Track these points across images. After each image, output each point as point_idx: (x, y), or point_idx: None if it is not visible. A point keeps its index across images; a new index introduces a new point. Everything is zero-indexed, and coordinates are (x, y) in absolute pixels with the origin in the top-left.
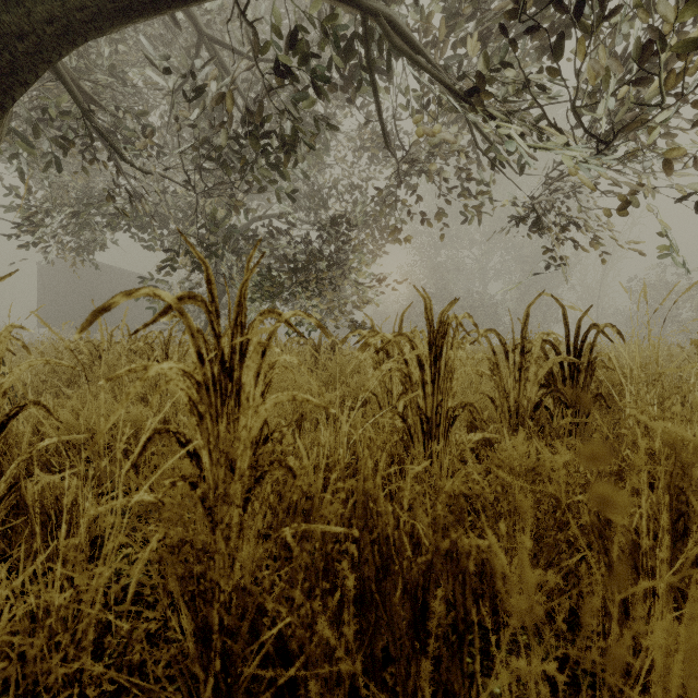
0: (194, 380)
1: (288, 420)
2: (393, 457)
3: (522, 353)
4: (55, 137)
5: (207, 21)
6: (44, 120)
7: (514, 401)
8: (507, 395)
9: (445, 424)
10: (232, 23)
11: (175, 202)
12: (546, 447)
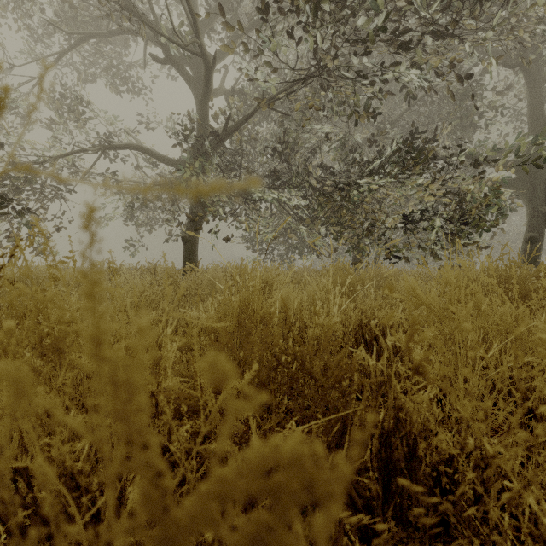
0: None
1: None
2: None
3: None
4: None
5: None
6: None
7: None
8: None
9: None
10: None
11: None
12: None
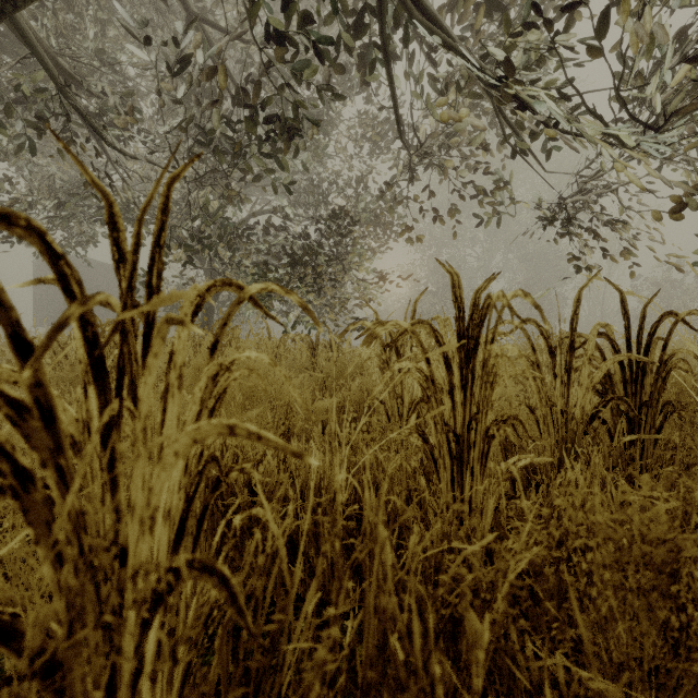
0: (6, 396)
1: None
2: (410, 492)
3: (572, 350)
4: (36, 122)
5: (200, 1)
6: (23, 103)
7: (560, 411)
8: (551, 403)
9: (483, 447)
10: (227, 6)
11: None
12: (613, 474)
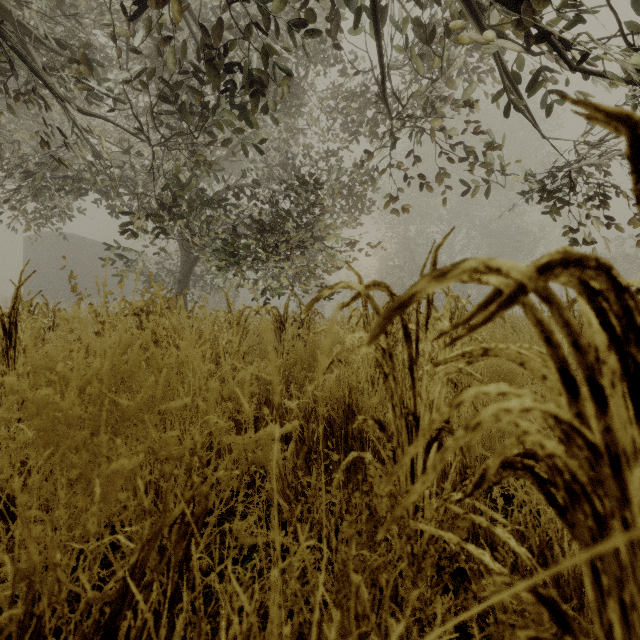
0: None
1: (145, 536)
2: None
3: None
4: None
5: None
6: None
7: None
8: None
9: None
10: None
11: (140, 166)
12: None
